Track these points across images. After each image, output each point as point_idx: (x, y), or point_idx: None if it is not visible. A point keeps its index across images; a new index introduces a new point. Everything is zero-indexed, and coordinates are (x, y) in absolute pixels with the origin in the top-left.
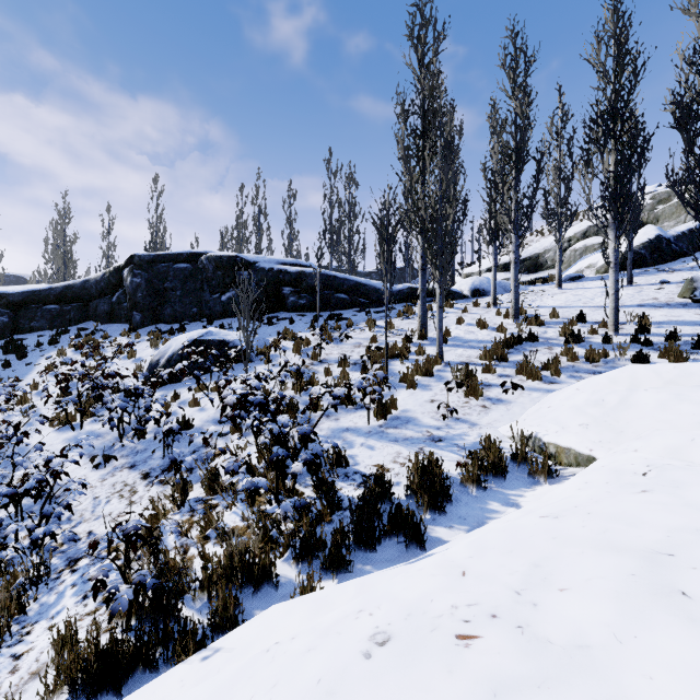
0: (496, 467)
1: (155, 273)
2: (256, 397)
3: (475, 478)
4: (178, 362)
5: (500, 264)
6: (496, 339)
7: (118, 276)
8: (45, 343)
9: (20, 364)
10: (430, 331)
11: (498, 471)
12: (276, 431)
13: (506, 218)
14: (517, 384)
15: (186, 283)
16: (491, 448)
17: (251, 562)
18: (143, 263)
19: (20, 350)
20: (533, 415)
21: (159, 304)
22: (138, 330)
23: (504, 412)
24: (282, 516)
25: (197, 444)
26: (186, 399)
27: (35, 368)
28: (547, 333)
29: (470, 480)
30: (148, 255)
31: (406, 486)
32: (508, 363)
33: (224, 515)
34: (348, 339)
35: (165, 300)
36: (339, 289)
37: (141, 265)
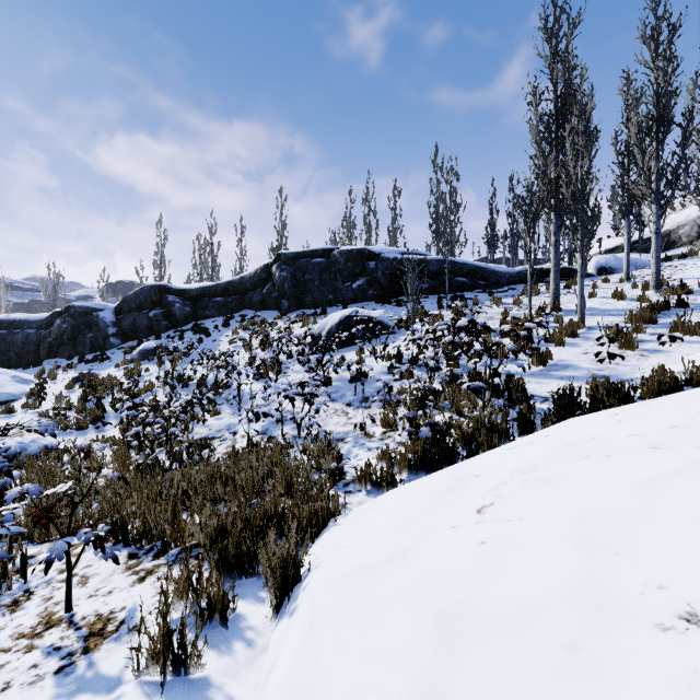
0: (672, 385)
1: (297, 268)
2: (479, 322)
3: (654, 391)
4: (336, 334)
5: (621, 244)
6: (640, 305)
7: (268, 271)
8: (220, 326)
9: (208, 341)
10: (561, 305)
11: (675, 388)
12: (444, 376)
13: (646, 189)
14: (676, 336)
15: (322, 275)
16: (665, 374)
17: (490, 427)
18: (288, 259)
19: (207, 330)
20: (698, 357)
21: (301, 293)
22: (287, 315)
23: (665, 358)
24: (500, 407)
25: (378, 387)
26: (351, 360)
27: (220, 343)
28: (697, 299)
29: (650, 393)
30: (291, 253)
31: (591, 396)
32: (657, 325)
33: (437, 418)
34: (479, 314)
35: (306, 289)
36: (459, 273)
37: (286, 261)
